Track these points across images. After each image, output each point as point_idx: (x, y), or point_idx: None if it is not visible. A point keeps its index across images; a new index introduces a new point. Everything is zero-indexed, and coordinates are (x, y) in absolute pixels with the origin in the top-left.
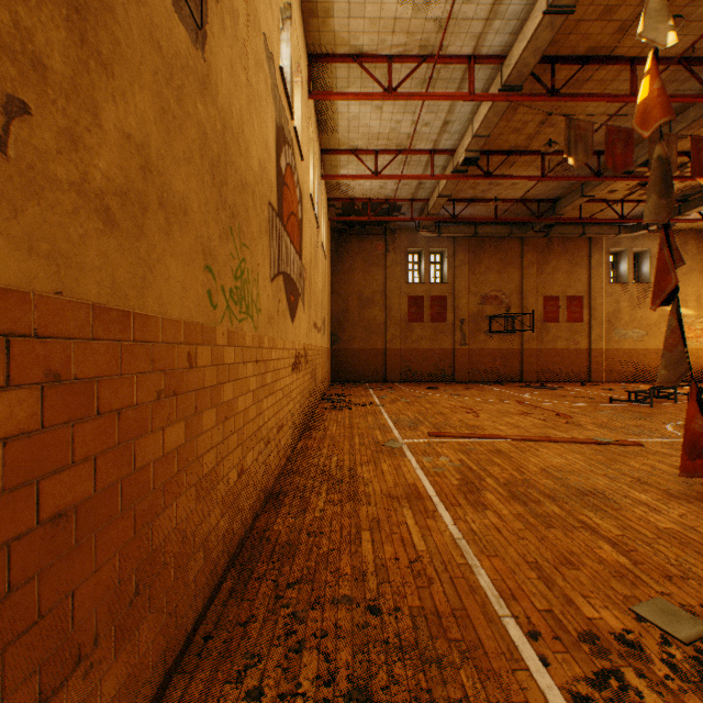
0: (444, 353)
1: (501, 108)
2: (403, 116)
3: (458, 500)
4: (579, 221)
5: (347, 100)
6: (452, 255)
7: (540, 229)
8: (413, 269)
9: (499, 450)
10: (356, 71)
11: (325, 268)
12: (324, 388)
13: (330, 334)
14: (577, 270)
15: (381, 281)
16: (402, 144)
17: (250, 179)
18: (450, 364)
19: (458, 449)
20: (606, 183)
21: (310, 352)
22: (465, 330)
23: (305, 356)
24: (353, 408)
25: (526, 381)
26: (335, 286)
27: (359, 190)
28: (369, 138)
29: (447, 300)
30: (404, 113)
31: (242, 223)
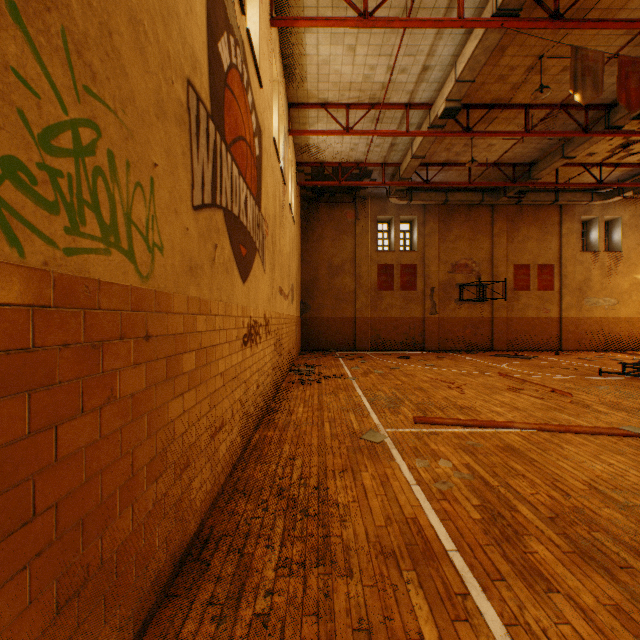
0: (414, 321)
1: (492, 41)
2: (378, 60)
3: (494, 562)
4: (555, 185)
5: (316, 27)
6: (421, 223)
7: (514, 194)
8: (383, 238)
9: (511, 448)
10: None
11: (294, 233)
12: (293, 358)
13: (299, 302)
14: (547, 238)
15: (351, 249)
16: (376, 96)
17: None
18: (420, 332)
19: (458, 446)
20: (591, 142)
21: (273, 320)
22: (435, 298)
23: (266, 325)
24: (322, 381)
25: (497, 350)
26: (305, 254)
27: (329, 153)
28: (340, 89)
29: (417, 268)
30: (379, 56)
31: (81, 40)
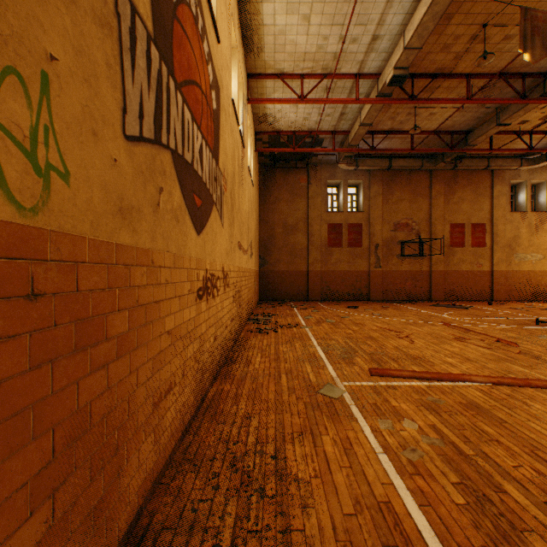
0: (360, 274)
1: (441, 7)
2: (331, 30)
3: None
4: (490, 151)
5: None
6: (367, 187)
7: (451, 160)
8: (332, 200)
9: (475, 405)
10: None
11: (253, 195)
12: (251, 308)
13: (257, 257)
14: (480, 200)
15: (304, 210)
16: (328, 66)
17: None
18: (366, 284)
19: (419, 402)
20: (526, 109)
21: (232, 273)
22: (379, 254)
23: (225, 278)
24: (279, 330)
25: (434, 300)
26: (263, 214)
27: (285, 122)
28: (295, 60)
29: (363, 227)
30: (332, 25)
31: None
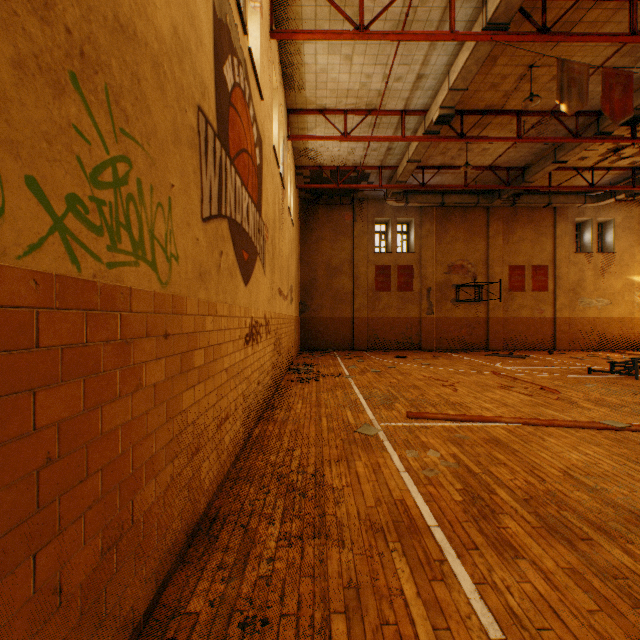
0: (411, 321)
1: (483, 53)
2: (374, 69)
3: (471, 535)
4: (548, 189)
5: (314, 40)
6: (418, 225)
7: (508, 197)
8: (380, 239)
9: (496, 440)
10: (324, 11)
11: (293, 235)
12: (291, 357)
13: (298, 303)
14: (542, 240)
15: (349, 251)
16: (372, 103)
17: (148, 36)
18: (417, 332)
19: (447, 438)
20: (582, 147)
21: (273, 320)
22: (431, 298)
23: (267, 325)
24: (320, 379)
25: (492, 349)
26: (303, 255)
27: (327, 157)
28: (338, 96)
29: (414, 269)
30: (376, 65)
31: (118, 91)
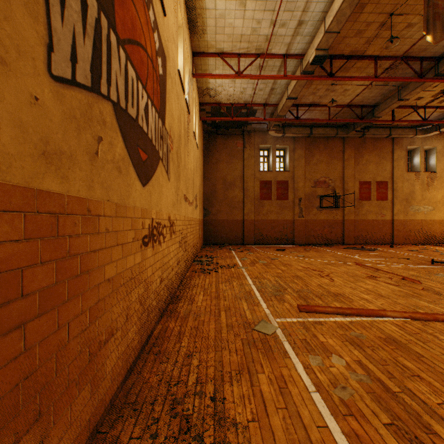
0: (286, 223)
1: None
2: (263, 15)
3: None
4: (392, 122)
5: None
6: (292, 150)
7: (361, 129)
8: (263, 161)
9: (394, 340)
10: None
11: (197, 156)
12: (196, 251)
13: (202, 209)
14: (383, 162)
15: (240, 170)
16: (261, 47)
17: None
18: (291, 231)
19: (344, 338)
20: (423, 87)
21: (178, 222)
22: (302, 206)
23: (171, 226)
24: (219, 270)
25: (347, 244)
26: (206, 173)
27: (224, 95)
28: (233, 41)
29: (289, 184)
30: (265, 11)
31: None
